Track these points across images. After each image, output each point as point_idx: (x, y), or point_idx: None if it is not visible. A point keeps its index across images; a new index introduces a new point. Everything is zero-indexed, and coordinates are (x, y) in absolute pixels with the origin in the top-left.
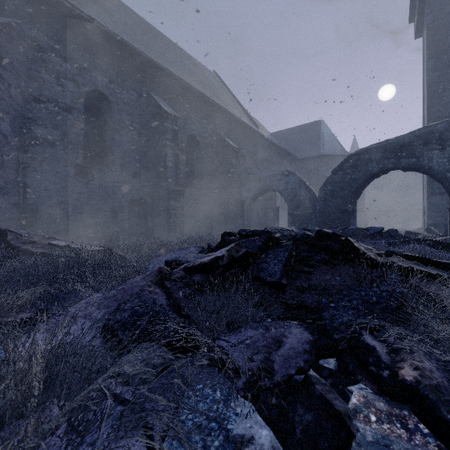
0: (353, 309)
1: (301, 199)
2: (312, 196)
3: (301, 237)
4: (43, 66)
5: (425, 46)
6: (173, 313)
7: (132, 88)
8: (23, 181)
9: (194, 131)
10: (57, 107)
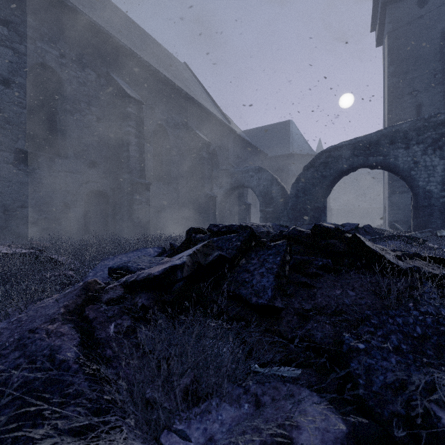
0: (395, 352)
1: (273, 195)
2: (284, 193)
3: (291, 234)
4: None
5: (385, 53)
6: (83, 379)
7: (89, 67)
8: None
9: (162, 120)
10: None
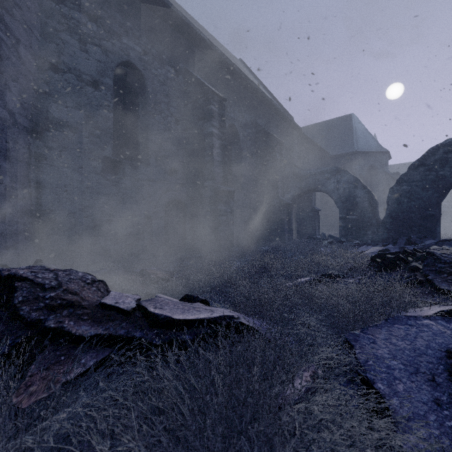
0: None
1: (358, 201)
2: (371, 197)
3: None
4: (63, 23)
5: None
6: None
7: (169, 63)
8: (36, 179)
9: (233, 120)
10: (80, 80)
